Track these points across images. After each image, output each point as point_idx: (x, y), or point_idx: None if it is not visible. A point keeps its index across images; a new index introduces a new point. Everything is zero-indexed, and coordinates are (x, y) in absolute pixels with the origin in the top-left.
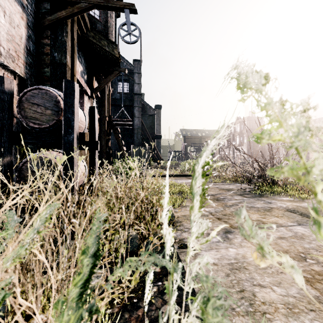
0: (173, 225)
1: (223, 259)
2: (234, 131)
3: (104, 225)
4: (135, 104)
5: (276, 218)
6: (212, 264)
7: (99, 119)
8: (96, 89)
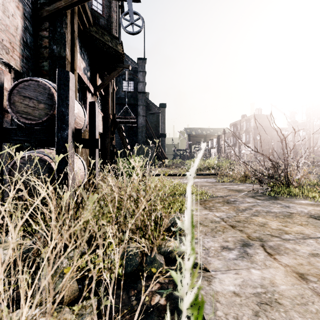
0: (181, 235)
1: (246, 286)
2: (240, 129)
3: (85, 256)
4: (139, 103)
5: (300, 226)
6: (233, 294)
7: (103, 117)
8: (99, 86)
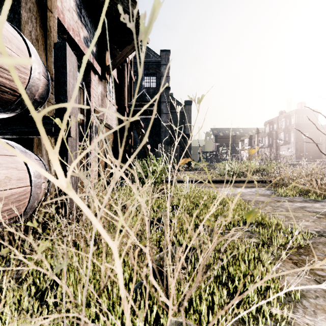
0: None
1: None
2: (278, 127)
3: None
4: (162, 99)
5: None
6: None
7: (118, 110)
8: (109, 67)
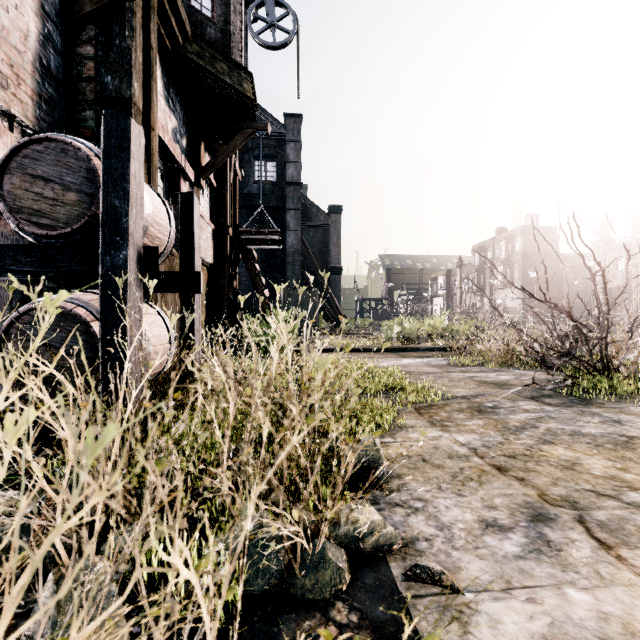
0: (382, 489)
1: (562, 639)
2: (494, 257)
3: (104, 613)
4: (288, 205)
5: None
6: None
7: (215, 232)
8: (207, 168)
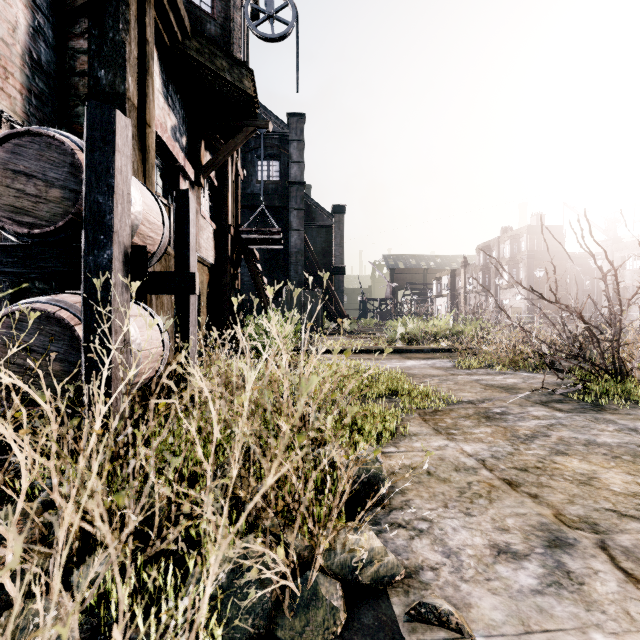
0: (383, 506)
1: None
2: (499, 257)
3: None
4: (291, 204)
5: None
6: None
7: (216, 232)
8: (207, 167)
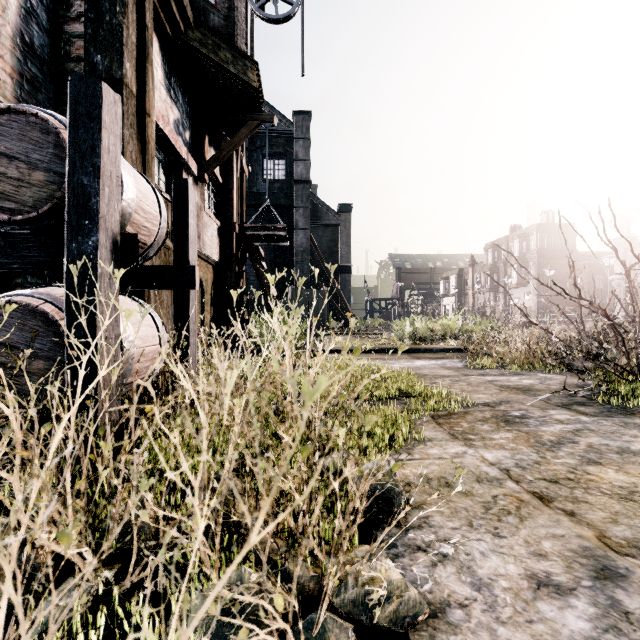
0: (399, 524)
1: None
2: (508, 256)
3: None
4: (297, 203)
5: None
6: None
7: (221, 230)
8: (211, 162)
